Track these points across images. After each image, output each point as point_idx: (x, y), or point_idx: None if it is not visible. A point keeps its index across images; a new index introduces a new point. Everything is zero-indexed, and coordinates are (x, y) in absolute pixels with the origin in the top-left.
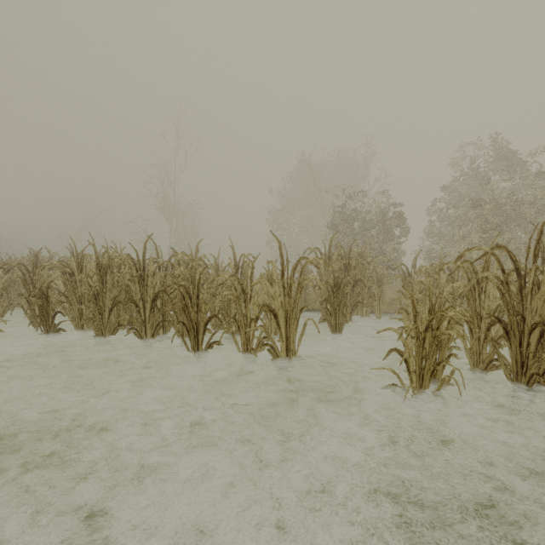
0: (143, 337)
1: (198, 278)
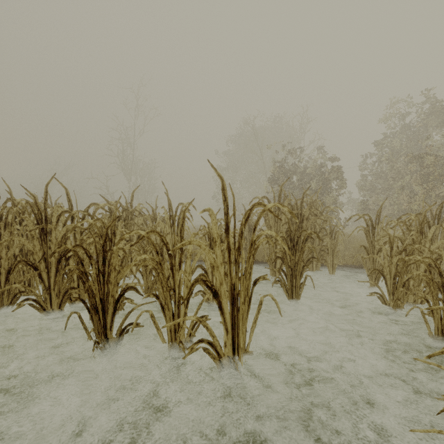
0: (47, 308)
1: (104, 235)
